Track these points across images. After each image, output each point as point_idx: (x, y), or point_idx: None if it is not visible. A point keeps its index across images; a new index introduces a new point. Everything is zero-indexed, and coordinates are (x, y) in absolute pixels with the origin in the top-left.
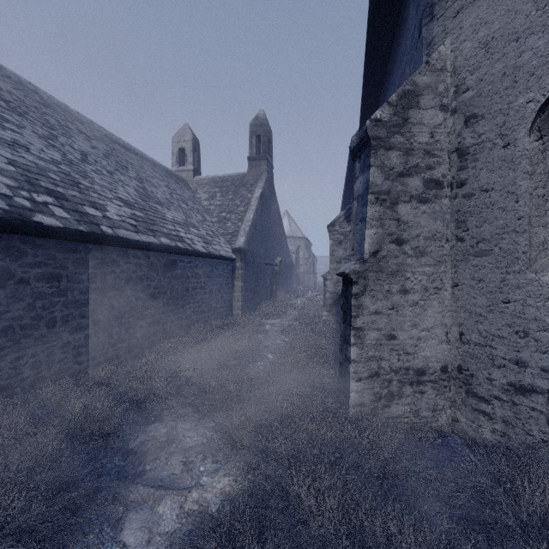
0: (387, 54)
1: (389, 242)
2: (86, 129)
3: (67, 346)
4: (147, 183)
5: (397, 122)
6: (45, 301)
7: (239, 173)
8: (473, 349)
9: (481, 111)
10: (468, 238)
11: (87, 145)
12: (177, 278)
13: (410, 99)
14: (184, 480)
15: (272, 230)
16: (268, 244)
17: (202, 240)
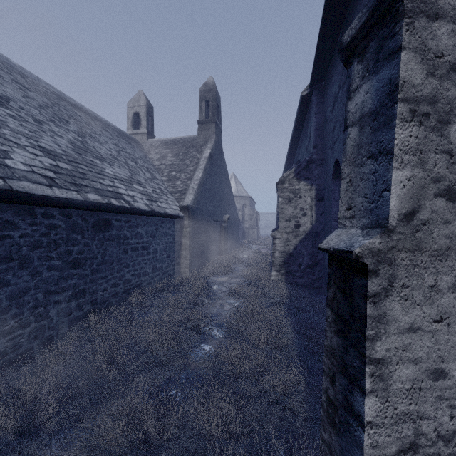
0: None
1: (435, 194)
2: (26, 82)
3: None
4: (91, 138)
5: None
6: None
7: (190, 136)
8: None
9: None
10: None
11: (18, 93)
12: (111, 239)
13: None
14: None
15: (220, 189)
16: (216, 202)
17: (146, 197)
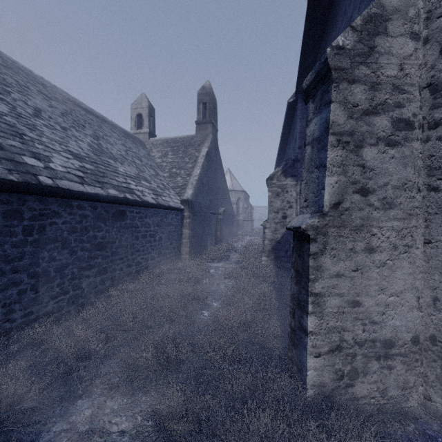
0: (327, 11)
1: (353, 192)
2: (48, 91)
3: None
4: (104, 140)
5: (362, 50)
6: None
7: (188, 135)
8: None
9: None
10: None
11: (45, 103)
12: (126, 227)
13: (377, 25)
14: None
15: (216, 184)
16: (213, 196)
17: (152, 192)
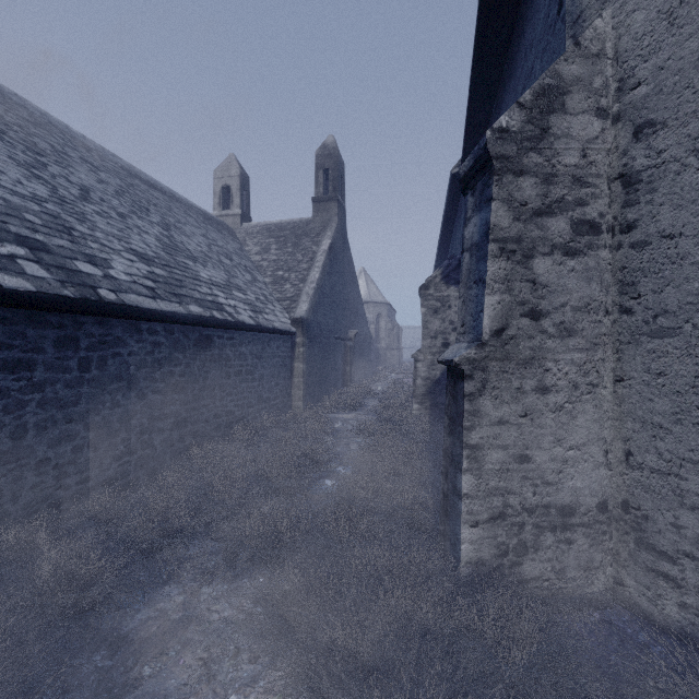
0: (504, 50)
1: (521, 315)
2: (93, 157)
3: (44, 465)
4: (176, 230)
5: (532, 133)
6: (9, 400)
7: (301, 219)
8: (647, 478)
9: (662, 115)
10: (640, 308)
11: (92, 178)
12: (213, 360)
13: (551, 99)
14: (202, 698)
15: (344, 293)
16: (339, 313)
17: (249, 308)
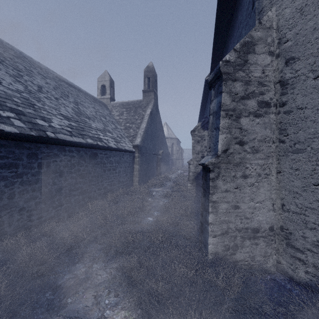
0: (228, 24)
1: (235, 143)
2: (43, 72)
3: (22, 210)
4: (81, 105)
5: (240, 62)
6: (7, 181)
7: (137, 100)
8: (291, 215)
9: (297, 54)
10: (288, 140)
11: (43, 82)
12: (97, 164)
13: (249, 47)
14: (94, 312)
15: (157, 134)
16: (154, 142)
17: (114, 140)
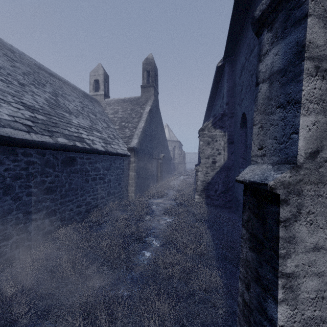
0: None
1: None
2: (14, 56)
3: None
4: (62, 97)
5: None
6: None
7: (135, 97)
8: None
9: None
10: None
11: (7, 63)
12: (76, 172)
13: None
14: None
15: (157, 135)
16: (154, 145)
17: (102, 141)
